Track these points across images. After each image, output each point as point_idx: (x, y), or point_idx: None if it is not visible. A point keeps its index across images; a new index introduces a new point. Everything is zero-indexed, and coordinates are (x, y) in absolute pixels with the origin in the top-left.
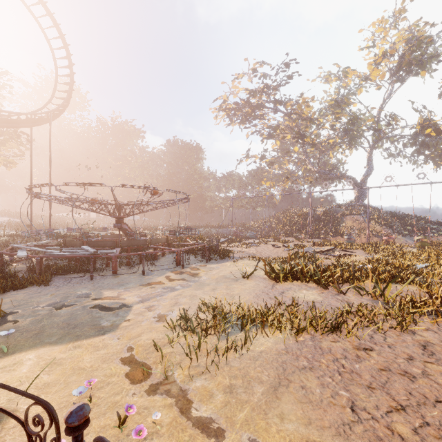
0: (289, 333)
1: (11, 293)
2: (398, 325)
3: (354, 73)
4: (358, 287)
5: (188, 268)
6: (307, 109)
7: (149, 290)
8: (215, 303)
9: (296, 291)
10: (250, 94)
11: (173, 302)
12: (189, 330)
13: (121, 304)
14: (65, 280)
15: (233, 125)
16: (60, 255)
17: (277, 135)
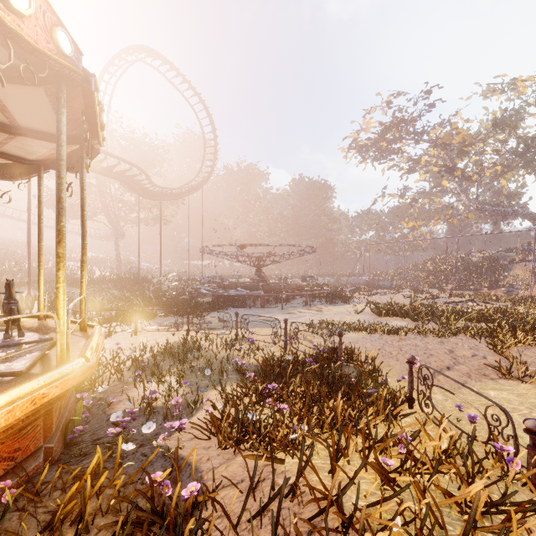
0: (367, 333)
1: (212, 313)
2: (436, 334)
3: (530, 79)
4: (436, 320)
5: (314, 308)
6: (459, 135)
7: (288, 316)
8: (329, 321)
9: (390, 321)
10: (384, 129)
11: (304, 321)
12: (314, 328)
13: (275, 320)
14: (234, 309)
15: (365, 161)
16: (228, 293)
17: (420, 168)
